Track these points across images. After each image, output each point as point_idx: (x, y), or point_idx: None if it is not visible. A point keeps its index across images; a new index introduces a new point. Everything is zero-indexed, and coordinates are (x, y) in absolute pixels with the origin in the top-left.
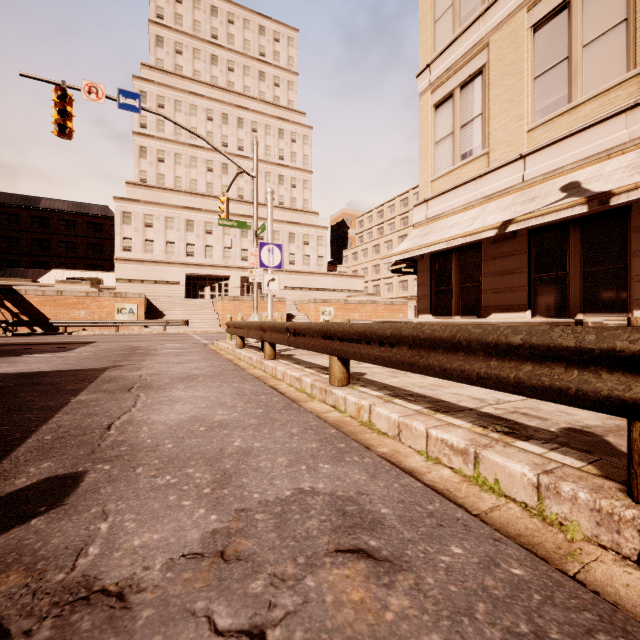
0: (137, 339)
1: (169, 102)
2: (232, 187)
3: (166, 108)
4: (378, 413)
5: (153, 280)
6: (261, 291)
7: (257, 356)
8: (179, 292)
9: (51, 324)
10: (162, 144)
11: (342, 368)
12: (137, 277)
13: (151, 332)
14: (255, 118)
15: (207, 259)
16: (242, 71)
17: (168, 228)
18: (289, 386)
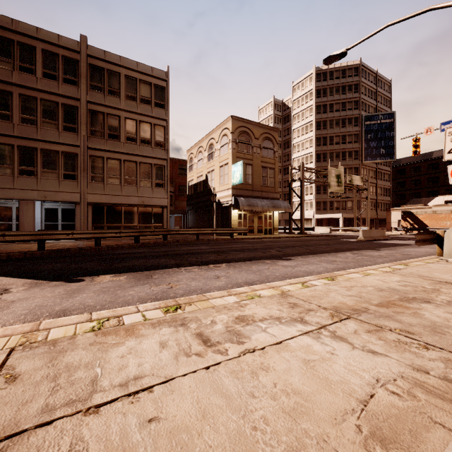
0: None
1: None
2: None
3: None
4: None
5: None
6: None
7: None
8: None
9: (427, 229)
10: None
11: None
12: None
13: None
14: None
15: None
16: None
17: None
18: None
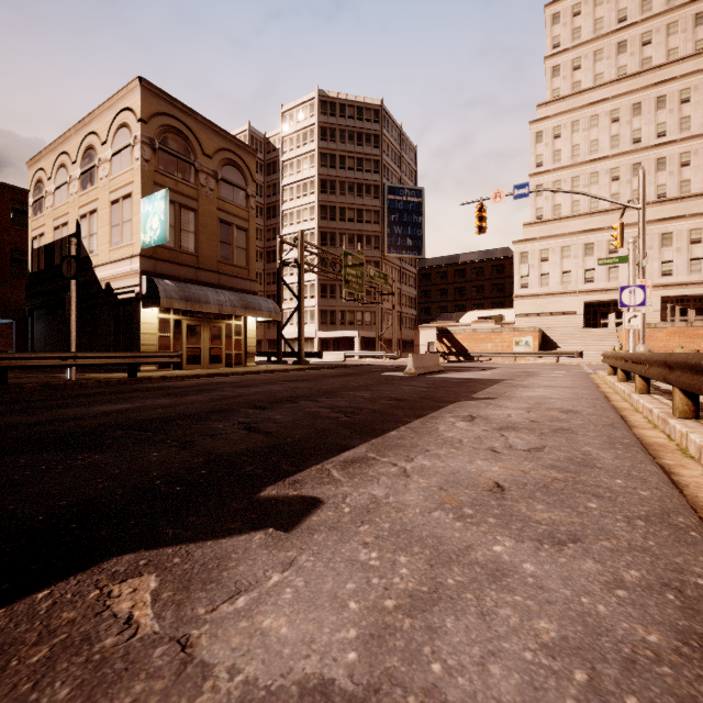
0: (529, 367)
1: (565, 128)
2: (647, 188)
3: (562, 136)
4: (639, 402)
5: (548, 312)
6: (696, 312)
7: (615, 380)
8: (576, 322)
9: (469, 354)
10: (557, 174)
11: (642, 382)
12: (533, 311)
13: (544, 362)
14: (685, 84)
15: (610, 282)
16: (664, 34)
17: (564, 258)
18: (619, 397)
